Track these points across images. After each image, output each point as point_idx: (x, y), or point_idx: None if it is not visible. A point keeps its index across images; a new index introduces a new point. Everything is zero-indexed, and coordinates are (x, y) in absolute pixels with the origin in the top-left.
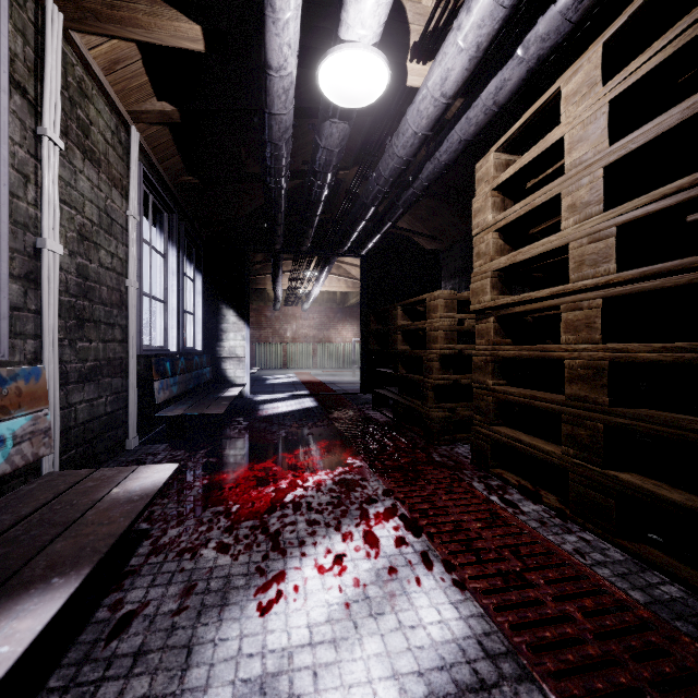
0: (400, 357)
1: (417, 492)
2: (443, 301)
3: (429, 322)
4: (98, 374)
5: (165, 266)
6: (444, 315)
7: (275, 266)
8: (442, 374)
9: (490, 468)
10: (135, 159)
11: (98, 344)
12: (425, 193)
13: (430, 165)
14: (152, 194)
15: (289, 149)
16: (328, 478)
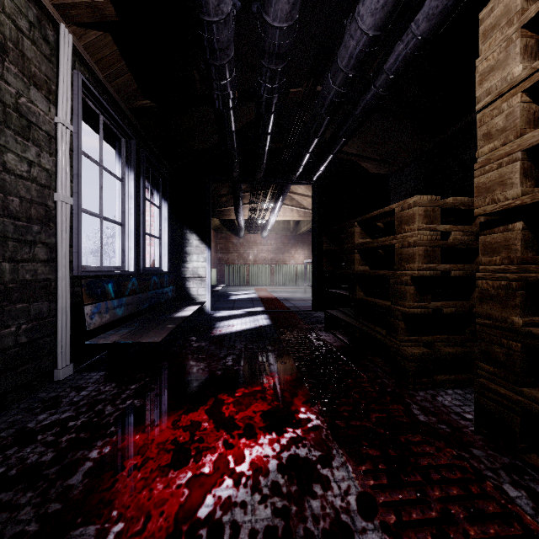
0: (358, 278)
1: (416, 508)
2: (421, 209)
3: (400, 236)
4: (2, 300)
5: (122, 190)
6: (423, 227)
7: (235, 197)
8: (418, 301)
9: (520, 453)
10: (66, 62)
11: (2, 263)
12: (388, 94)
13: (400, 45)
14: (103, 115)
15: (230, 34)
16: (272, 453)
